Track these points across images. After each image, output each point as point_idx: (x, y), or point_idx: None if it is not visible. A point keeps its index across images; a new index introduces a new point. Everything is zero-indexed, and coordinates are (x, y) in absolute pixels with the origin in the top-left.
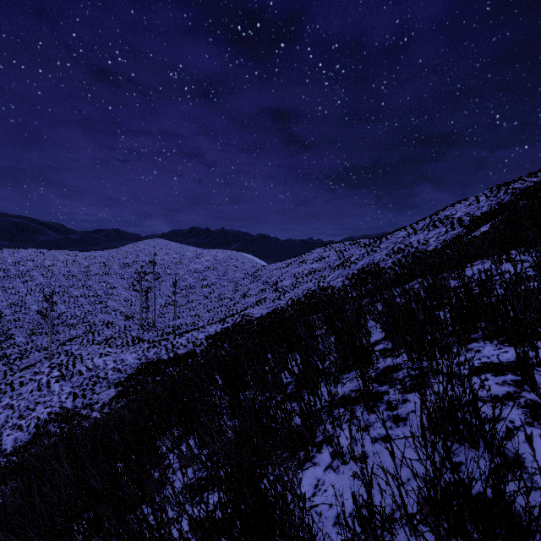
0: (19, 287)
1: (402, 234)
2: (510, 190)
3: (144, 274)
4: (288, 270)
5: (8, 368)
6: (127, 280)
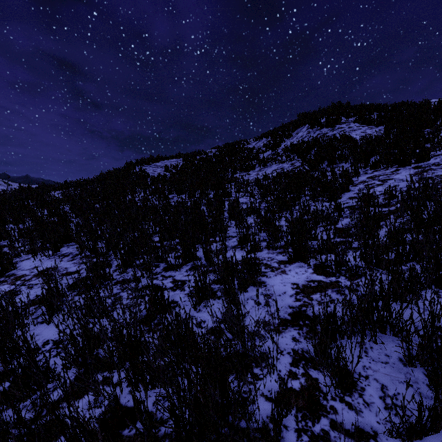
0: None
1: None
2: None
3: None
4: None
5: None
6: None
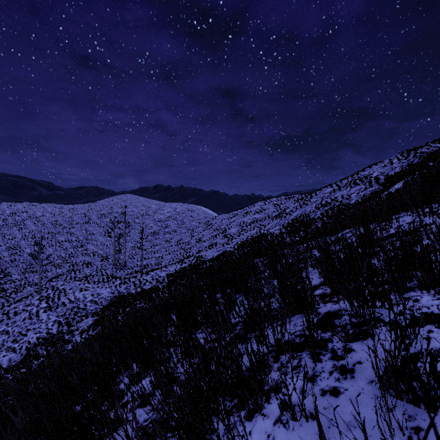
0: (15, 234)
1: (329, 190)
2: (419, 154)
3: (116, 223)
4: (235, 220)
5: (6, 300)
6: (103, 228)
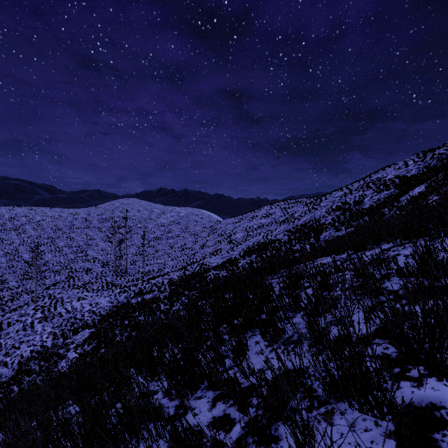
0: (13, 239)
1: (339, 194)
2: (436, 155)
3: (117, 228)
4: (240, 225)
5: (1, 308)
6: (104, 232)
